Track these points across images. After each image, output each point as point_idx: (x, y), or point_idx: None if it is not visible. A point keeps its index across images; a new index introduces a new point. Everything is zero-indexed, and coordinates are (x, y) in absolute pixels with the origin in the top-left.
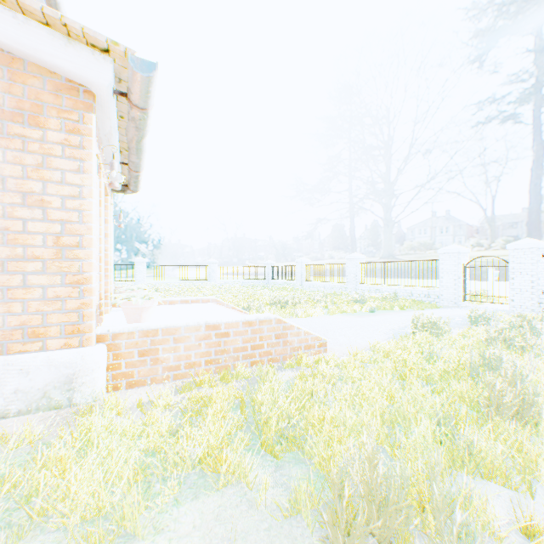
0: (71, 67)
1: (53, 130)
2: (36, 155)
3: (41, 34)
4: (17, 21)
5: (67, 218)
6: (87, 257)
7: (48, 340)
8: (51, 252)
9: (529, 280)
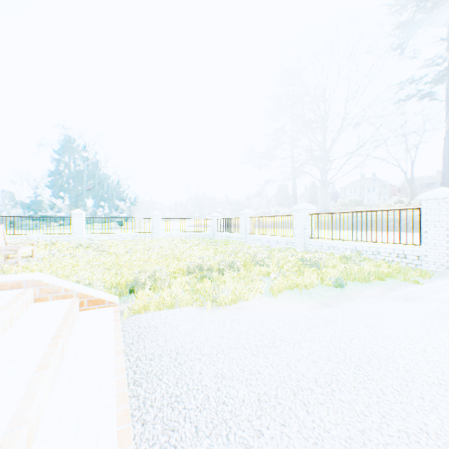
0: None
1: None
2: None
3: None
4: None
5: None
6: None
7: None
8: None
9: None
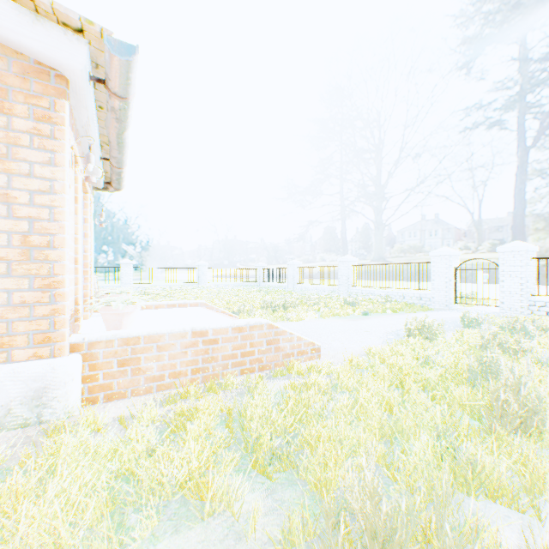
0: (40, 47)
1: (19, 117)
2: None
3: (4, 8)
4: None
5: (36, 215)
6: (60, 259)
7: (13, 350)
8: (17, 252)
9: (518, 283)
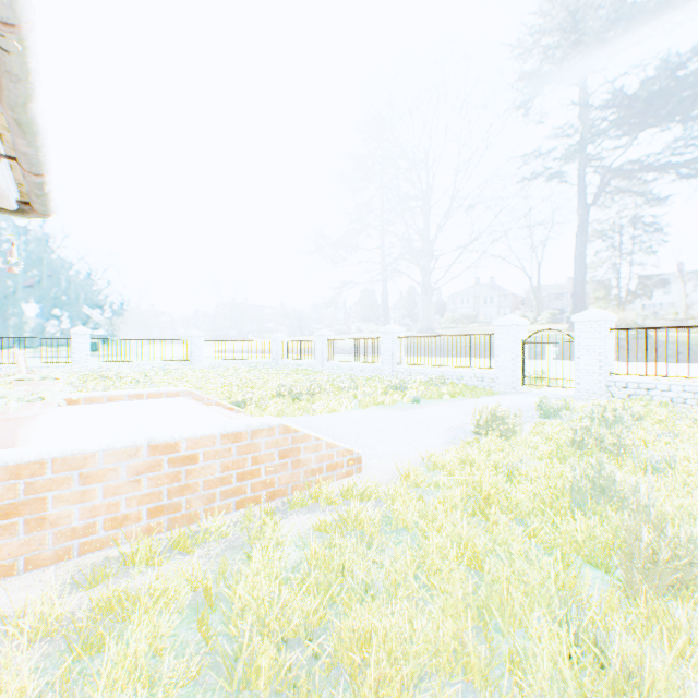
0: None
1: None
2: None
3: None
4: None
5: None
6: None
7: None
8: None
9: (596, 359)
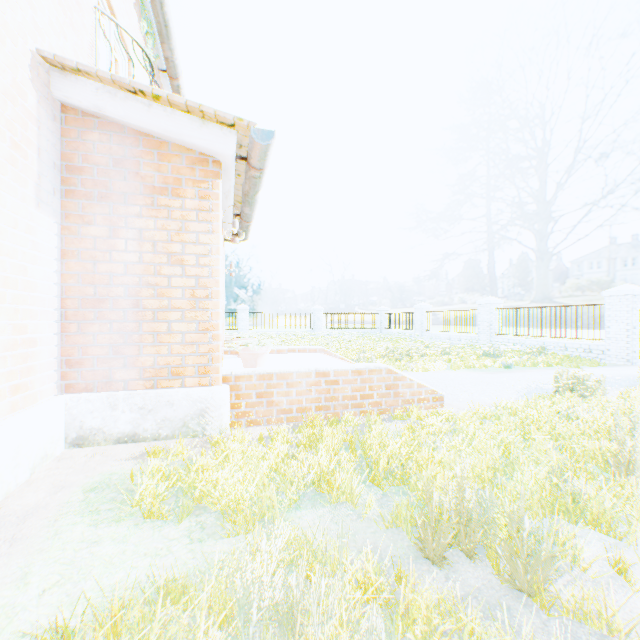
0: (205, 144)
1: (189, 198)
2: (177, 221)
3: (183, 121)
4: (166, 114)
5: (200, 273)
6: (215, 307)
7: (185, 378)
8: (188, 303)
9: None
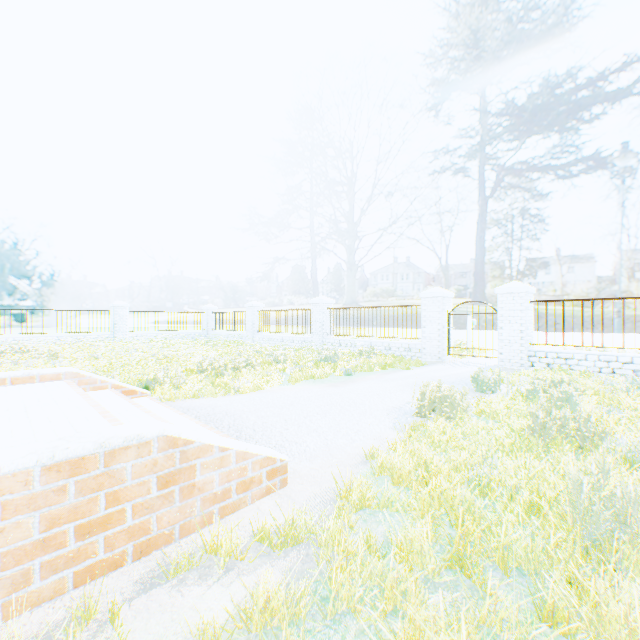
0: None
1: None
2: None
3: None
4: None
5: None
6: None
7: None
8: None
9: (518, 330)
